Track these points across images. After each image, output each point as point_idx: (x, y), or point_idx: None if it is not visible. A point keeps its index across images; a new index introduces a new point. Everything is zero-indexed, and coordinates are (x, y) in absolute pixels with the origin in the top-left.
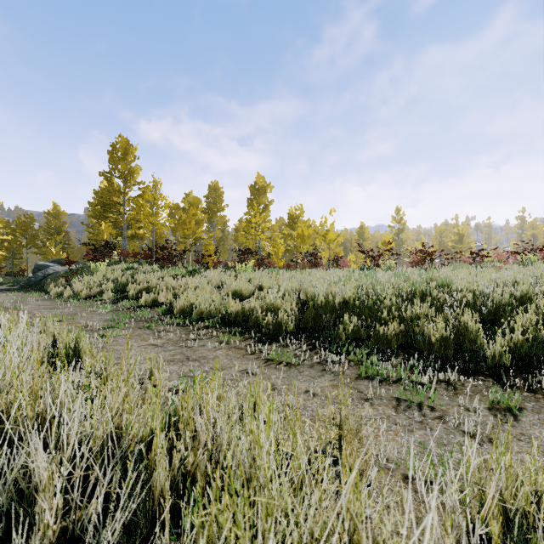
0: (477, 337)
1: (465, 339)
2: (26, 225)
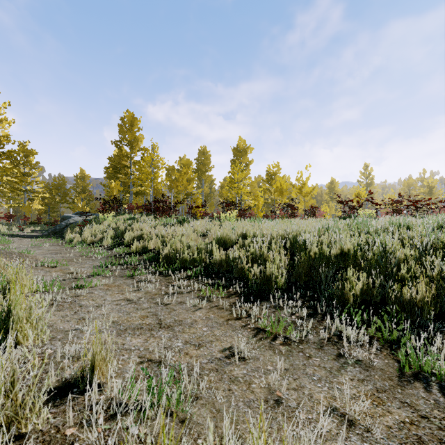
0: None
1: None
2: (59, 186)
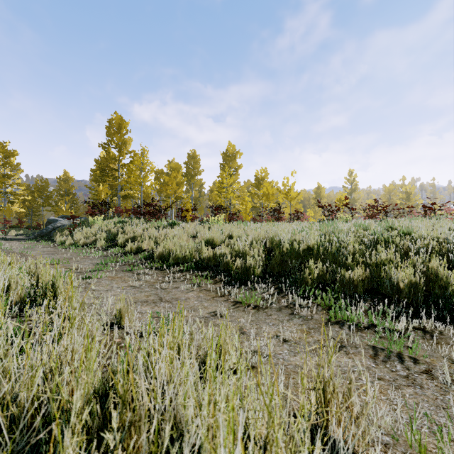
0: (448, 283)
1: (434, 285)
2: (42, 188)
